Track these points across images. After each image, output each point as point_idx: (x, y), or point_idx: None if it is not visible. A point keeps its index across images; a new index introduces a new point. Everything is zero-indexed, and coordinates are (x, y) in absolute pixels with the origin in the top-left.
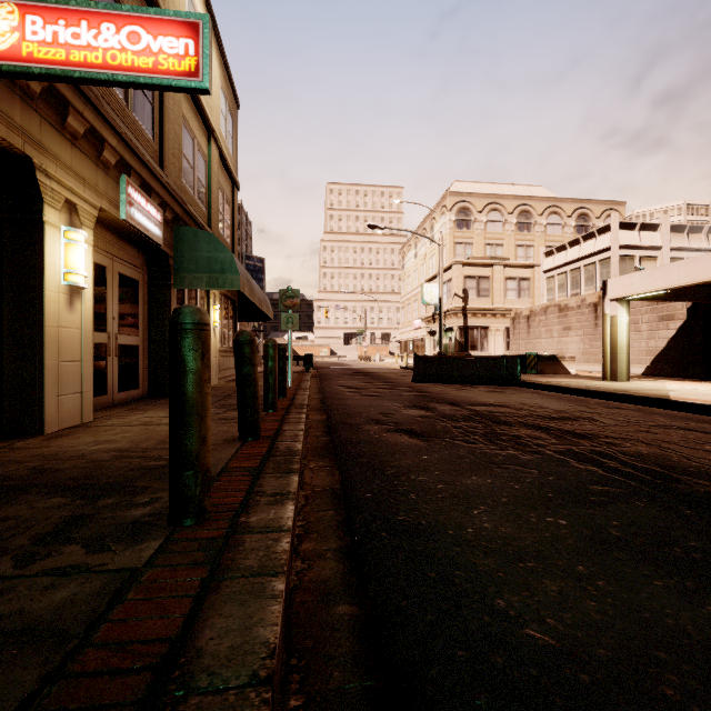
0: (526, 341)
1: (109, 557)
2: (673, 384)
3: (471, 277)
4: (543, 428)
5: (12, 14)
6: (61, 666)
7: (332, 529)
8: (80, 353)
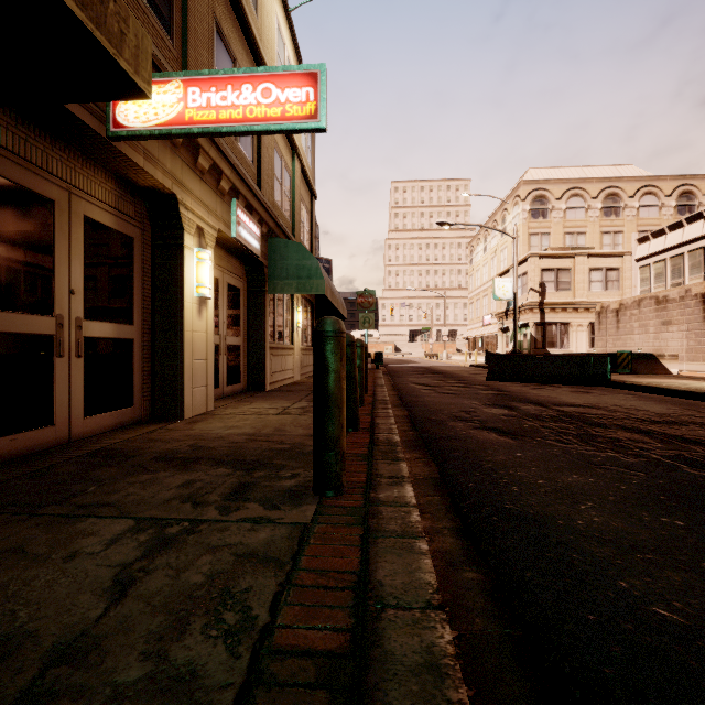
0: (614, 337)
1: (282, 513)
2: None
3: (549, 269)
4: (645, 431)
5: (179, 89)
6: (287, 579)
7: (442, 511)
8: (206, 353)
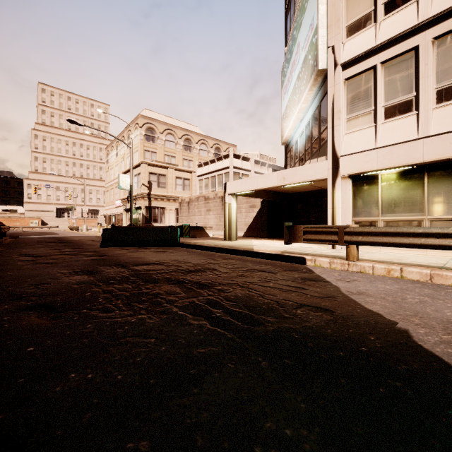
0: (187, 217)
1: None
2: (255, 241)
3: (154, 173)
4: (180, 282)
5: None
6: None
7: None
8: None
